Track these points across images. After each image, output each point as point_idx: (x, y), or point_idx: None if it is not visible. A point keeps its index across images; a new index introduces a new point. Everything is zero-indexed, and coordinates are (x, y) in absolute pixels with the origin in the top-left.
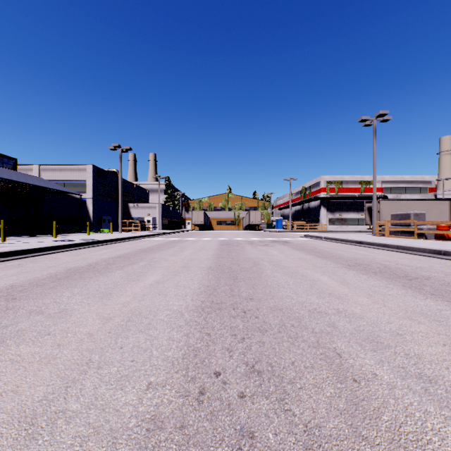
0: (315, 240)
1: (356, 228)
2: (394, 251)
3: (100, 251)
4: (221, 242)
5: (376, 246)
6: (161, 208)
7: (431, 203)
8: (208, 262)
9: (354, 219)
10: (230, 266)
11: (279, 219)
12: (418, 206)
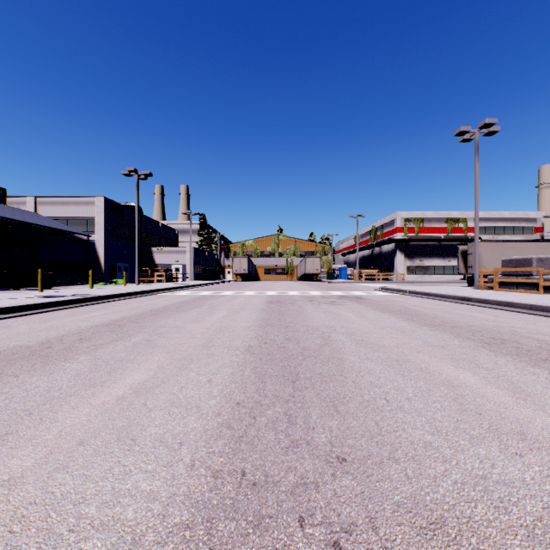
0: (397, 295)
1: (441, 279)
2: (529, 313)
3: (89, 313)
4: (269, 297)
5: (495, 306)
6: (192, 253)
7: (547, 245)
8: (246, 335)
9: (438, 267)
10: (284, 345)
11: (343, 267)
12: (530, 249)
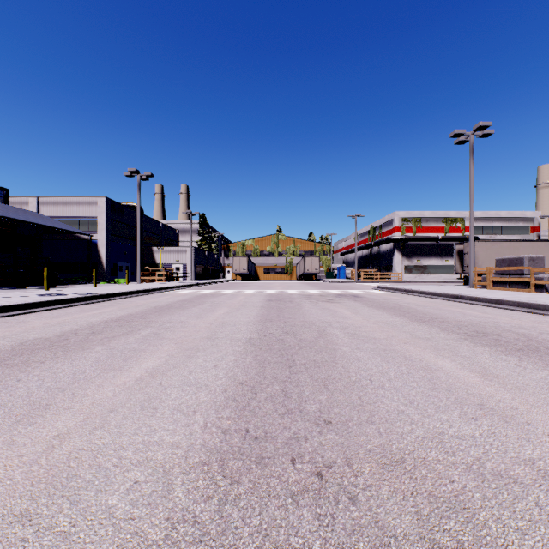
0: (394, 294)
1: (439, 278)
2: (516, 310)
3: (96, 310)
4: (269, 296)
5: (485, 303)
6: (193, 253)
7: (541, 245)
8: (247, 329)
9: (436, 266)
10: (282, 337)
11: (341, 266)
12: (525, 248)
